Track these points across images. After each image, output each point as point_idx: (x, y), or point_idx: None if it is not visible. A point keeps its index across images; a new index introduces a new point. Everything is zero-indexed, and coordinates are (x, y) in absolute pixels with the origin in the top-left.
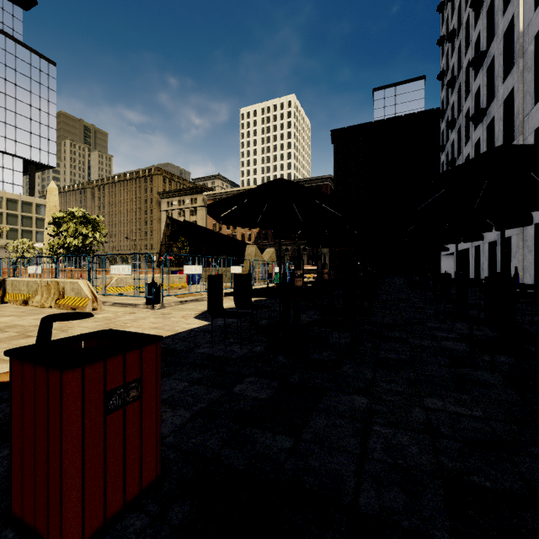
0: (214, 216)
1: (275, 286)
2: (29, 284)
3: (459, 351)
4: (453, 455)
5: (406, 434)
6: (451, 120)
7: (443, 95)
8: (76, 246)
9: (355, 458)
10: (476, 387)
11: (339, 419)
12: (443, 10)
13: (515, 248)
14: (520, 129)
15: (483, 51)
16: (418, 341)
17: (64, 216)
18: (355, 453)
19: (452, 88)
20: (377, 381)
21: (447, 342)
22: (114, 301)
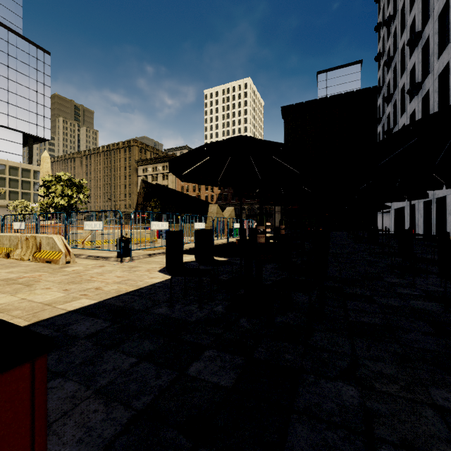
0: (176, 172)
1: (236, 242)
2: (10, 238)
3: (435, 313)
4: None
5: None
6: (388, 95)
7: (379, 74)
8: (62, 205)
9: None
10: None
11: (329, 431)
12: (380, 0)
13: (450, 206)
14: None
15: (419, 31)
16: (385, 300)
17: (52, 179)
18: None
19: (388, 67)
20: (359, 357)
21: (416, 301)
22: (89, 253)
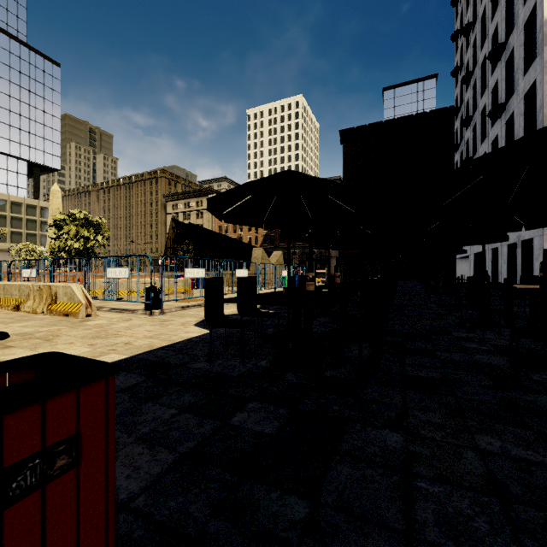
0: (215, 212)
1: (283, 291)
2: (20, 288)
3: (499, 367)
4: (541, 535)
5: (464, 496)
6: (467, 118)
7: (457, 92)
8: (77, 249)
9: (400, 540)
10: (536, 419)
11: (369, 469)
12: (457, 4)
13: (538, 251)
14: (544, 123)
15: (502, 43)
16: (448, 354)
17: (65, 218)
18: (399, 530)
19: (467, 84)
20: (410, 408)
21: (482, 355)
22: (112, 306)
